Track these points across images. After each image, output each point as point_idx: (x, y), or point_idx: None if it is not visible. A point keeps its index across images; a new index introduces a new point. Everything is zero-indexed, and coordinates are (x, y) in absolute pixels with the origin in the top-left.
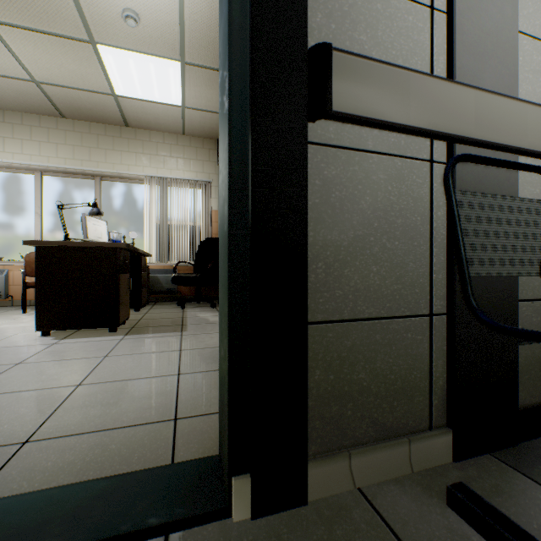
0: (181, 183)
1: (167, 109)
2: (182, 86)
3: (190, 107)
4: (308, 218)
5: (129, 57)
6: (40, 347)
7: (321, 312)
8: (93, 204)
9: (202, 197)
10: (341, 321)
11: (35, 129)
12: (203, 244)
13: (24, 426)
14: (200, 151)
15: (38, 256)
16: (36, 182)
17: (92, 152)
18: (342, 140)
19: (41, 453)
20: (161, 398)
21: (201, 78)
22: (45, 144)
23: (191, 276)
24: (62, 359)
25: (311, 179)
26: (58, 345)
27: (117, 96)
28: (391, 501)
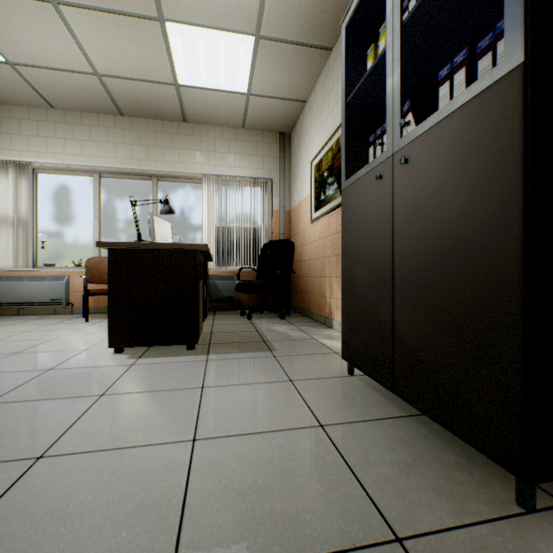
0: (240, 180)
1: (230, 98)
2: (250, 68)
3: (255, 94)
4: None
5: (198, 34)
6: (119, 368)
7: None
8: (164, 200)
9: (261, 196)
10: None
11: (94, 129)
12: (266, 248)
13: (151, 536)
14: (260, 146)
15: (111, 260)
16: (95, 184)
17: (149, 151)
18: None
19: None
20: (332, 479)
21: (275, 55)
22: (103, 144)
23: (258, 283)
24: (151, 390)
25: None
26: (138, 367)
27: (179, 86)
28: None
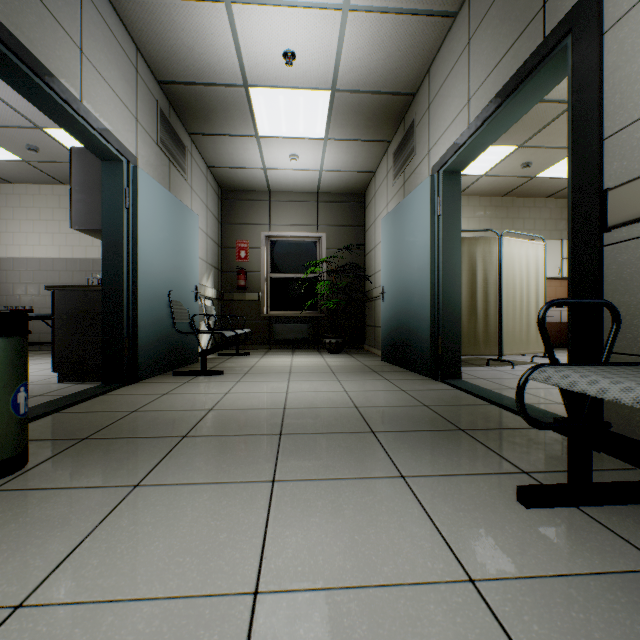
0: None
1: None
2: None
3: None
4: (607, 290)
5: None
6: None
7: (616, 347)
8: None
9: None
10: (631, 355)
11: None
12: None
13: None
14: None
15: None
16: None
17: None
18: (631, 234)
19: (556, 406)
20: None
21: None
22: None
23: None
24: None
25: (609, 266)
26: None
27: None
28: (635, 475)
